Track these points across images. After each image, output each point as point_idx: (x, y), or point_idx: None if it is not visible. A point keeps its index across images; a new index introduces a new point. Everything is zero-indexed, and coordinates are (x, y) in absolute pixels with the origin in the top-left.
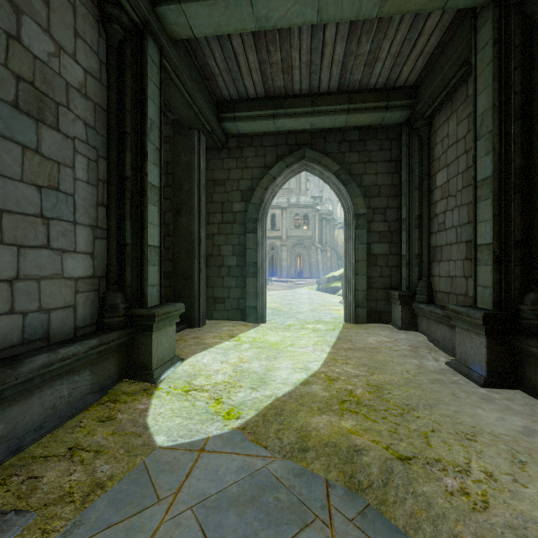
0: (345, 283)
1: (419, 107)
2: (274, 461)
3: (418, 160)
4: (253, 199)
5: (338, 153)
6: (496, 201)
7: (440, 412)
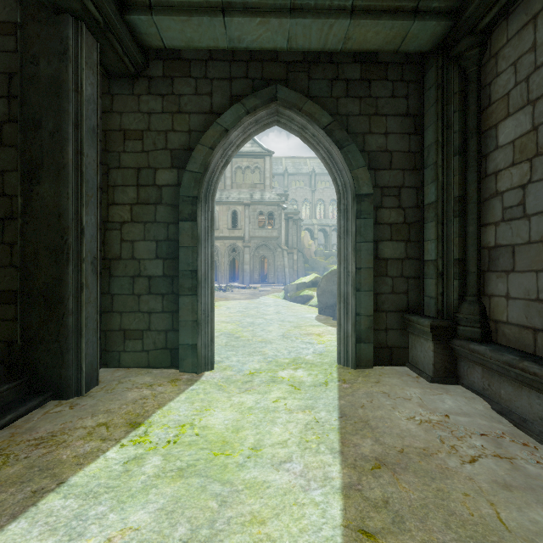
0: (339, 303)
1: (472, 9)
2: None
3: (459, 108)
4: (190, 164)
5: (328, 97)
6: None
7: None
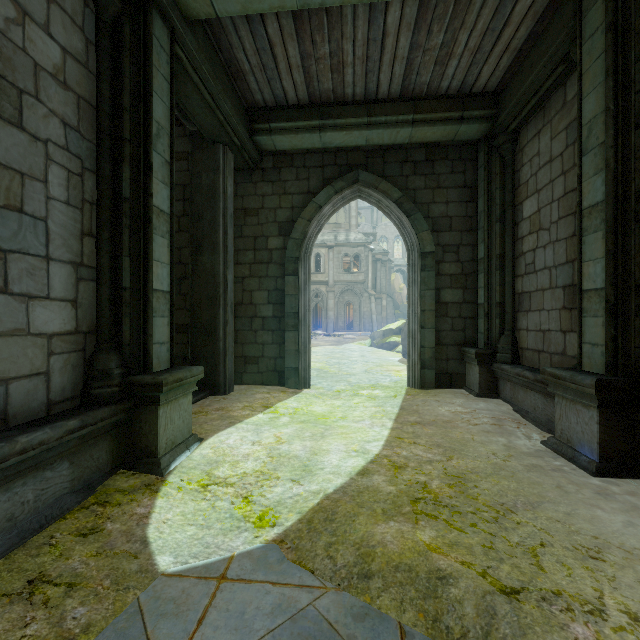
0: (409, 338)
1: (502, 118)
2: (324, 593)
3: (499, 186)
4: (294, 233)
5: (399, 176)
6: (610, 233)
7: (546, 514)
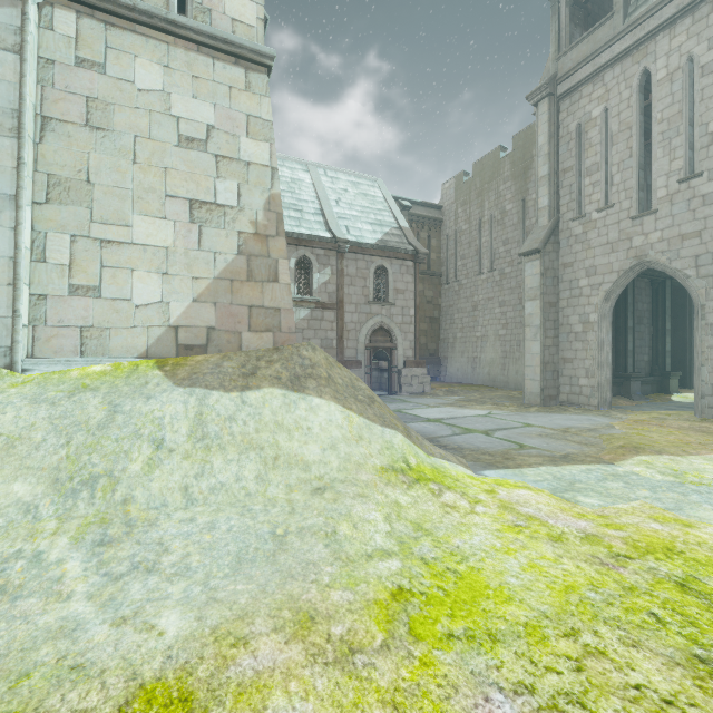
0: None
1: None
2: None
3: None
4: None
5: None
6: None
7: None
